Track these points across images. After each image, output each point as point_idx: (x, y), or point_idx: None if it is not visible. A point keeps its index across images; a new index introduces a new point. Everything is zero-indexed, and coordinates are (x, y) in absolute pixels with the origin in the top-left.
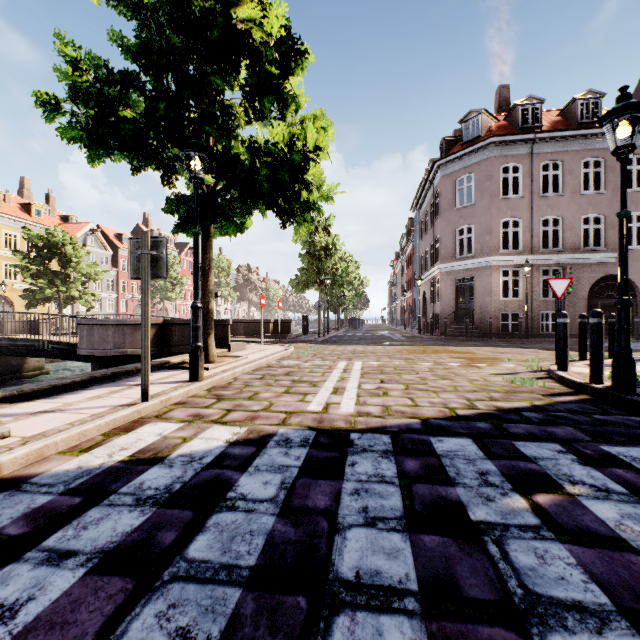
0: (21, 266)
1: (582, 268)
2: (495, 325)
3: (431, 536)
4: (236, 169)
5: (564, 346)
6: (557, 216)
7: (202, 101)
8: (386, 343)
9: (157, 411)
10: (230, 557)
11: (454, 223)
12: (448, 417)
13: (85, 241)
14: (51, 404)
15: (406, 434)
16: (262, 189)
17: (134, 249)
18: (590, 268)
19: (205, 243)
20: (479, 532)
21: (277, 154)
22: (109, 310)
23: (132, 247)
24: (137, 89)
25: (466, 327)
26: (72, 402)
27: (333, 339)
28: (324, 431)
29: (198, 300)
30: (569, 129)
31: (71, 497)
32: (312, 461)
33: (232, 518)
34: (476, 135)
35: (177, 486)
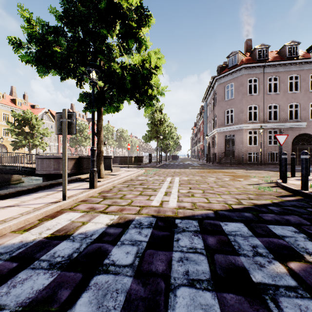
0: (10, 129)
1: (289, 130)
2: (245, 158)
3: (230, 294)
4: (114, 77)
5: (285, 170)
6: (276, 104)
7: (96, 42)
8: (190, 167)
9: (71, 205)
10: (102, 311)
11: (224, 108)
12: (228, 209)
13: (42, 117)
14: (14, 201)
15: (206, 220)
16: (127, 88)
17: (58, 118)
18: (293, 130)
19: (99, 117)
20: (260, 291)
21: (135, 69)
22: (54, 151)
23: (57, 117)
24: (62, 35)
25: (230, 159)
26: (25, 200)
27: (164, 165)
28: (160, 218)
29: (94, 146)
30: (282, 60)
31: (11, 262)
32: (154, 238)
33: (105, 279)
34: (235, 64)
35: (75, 255)
